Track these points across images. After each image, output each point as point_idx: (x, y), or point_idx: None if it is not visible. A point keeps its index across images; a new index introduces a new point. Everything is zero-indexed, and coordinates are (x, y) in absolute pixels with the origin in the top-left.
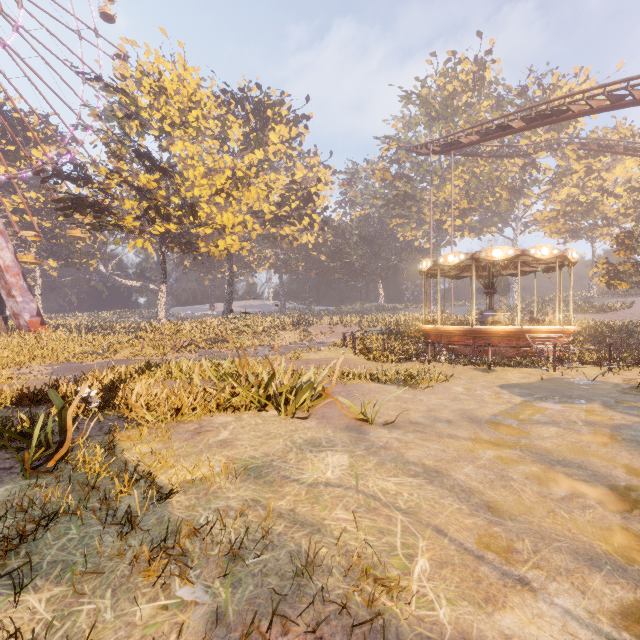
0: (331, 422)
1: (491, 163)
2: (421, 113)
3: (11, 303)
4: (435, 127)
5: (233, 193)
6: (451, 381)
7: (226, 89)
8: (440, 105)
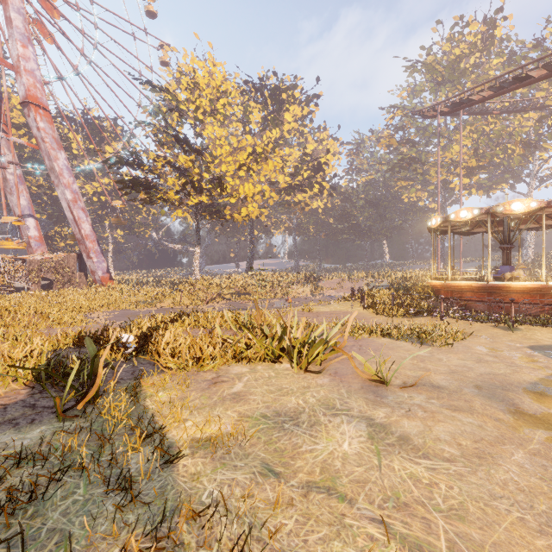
0: (344, 380)
1: (502, 120)
2: (426, 80)
3: (89, 263)
4: (441, 91)
5: (253, 167)
6: (470, 339)
7: (248, 80)
8: (446, 69)
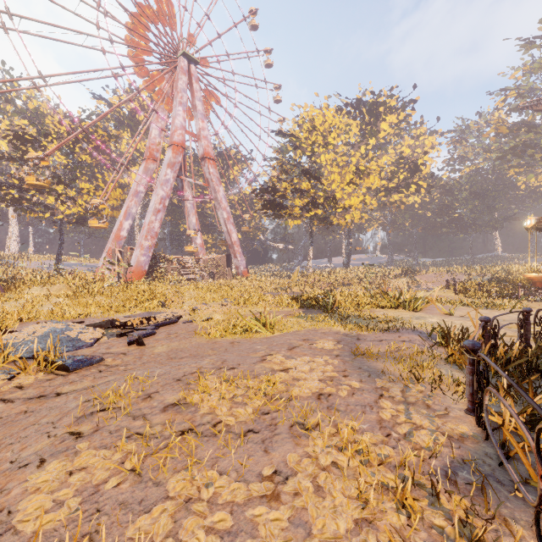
0: (432, 314)
1: None
2: None
3: (235, 261)
4: None
5: (356, 181)
6: None
7: (348, 103)
8: None
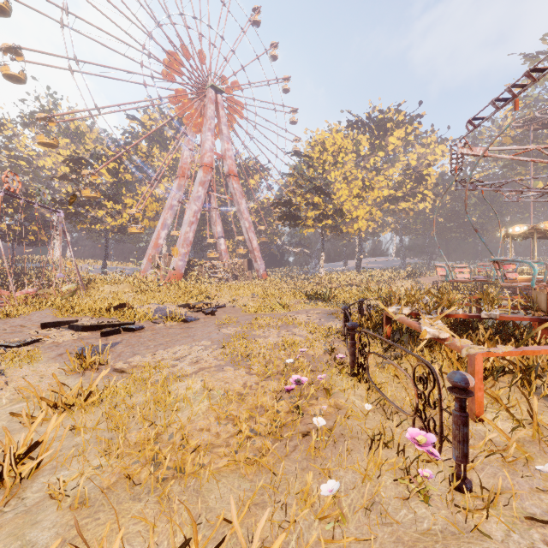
0: None
1: None
2: None
3: (256, 265)
4: None
5: (363, 194)
6: None
7: (357, 120)
8: None
